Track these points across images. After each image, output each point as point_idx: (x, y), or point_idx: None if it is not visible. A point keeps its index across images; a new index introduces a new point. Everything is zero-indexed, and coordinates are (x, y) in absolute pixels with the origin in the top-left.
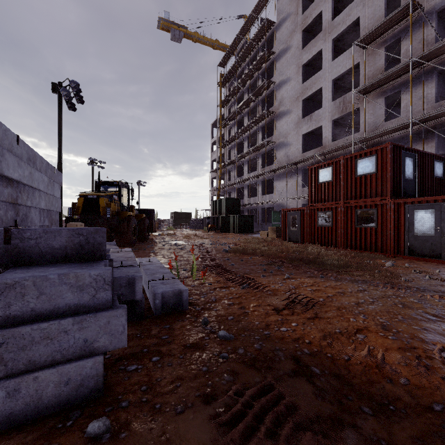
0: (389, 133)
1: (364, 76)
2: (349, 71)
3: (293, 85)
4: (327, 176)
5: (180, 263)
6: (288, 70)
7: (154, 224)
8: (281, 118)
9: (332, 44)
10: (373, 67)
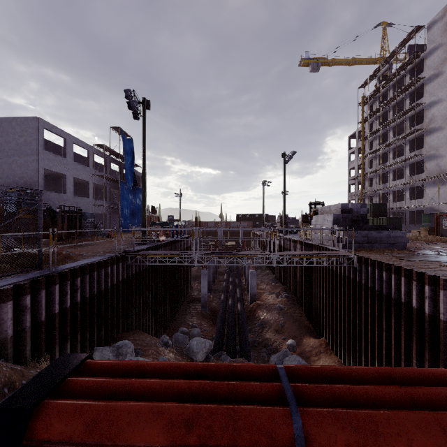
0: None
1: None
2: None
3: (446, 105)
4: None
5: None
6: (439, 92)
7: None
8: (432, 134)
9: None
10: None
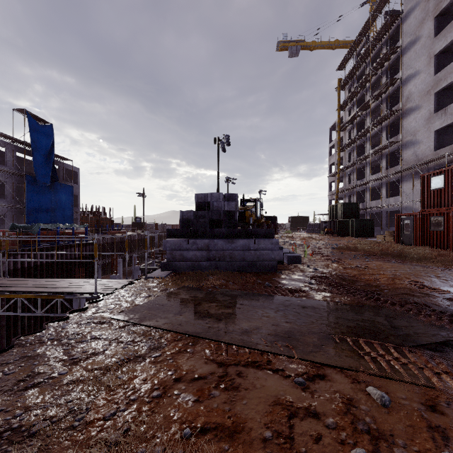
0: None
1: None
2: None
3: (423, 78)
4: (439, 184)
5: (297, 252)
6: (416, 63)
7: (276, 228)
8: (409, 115)
9: None
10: None
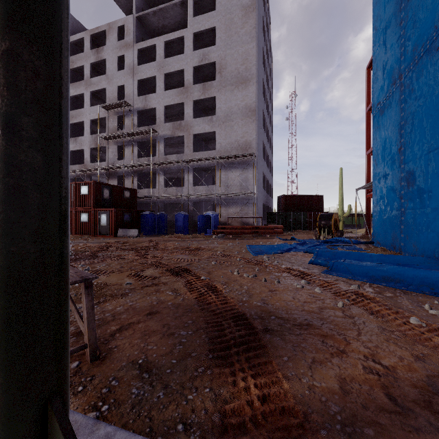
0: (119, 168)
1: (108, 128)
2: (102, 118)
3: None
4: None
5: None
6: None
7: None
8: None
9: (90, 94)
10: (112, 124)
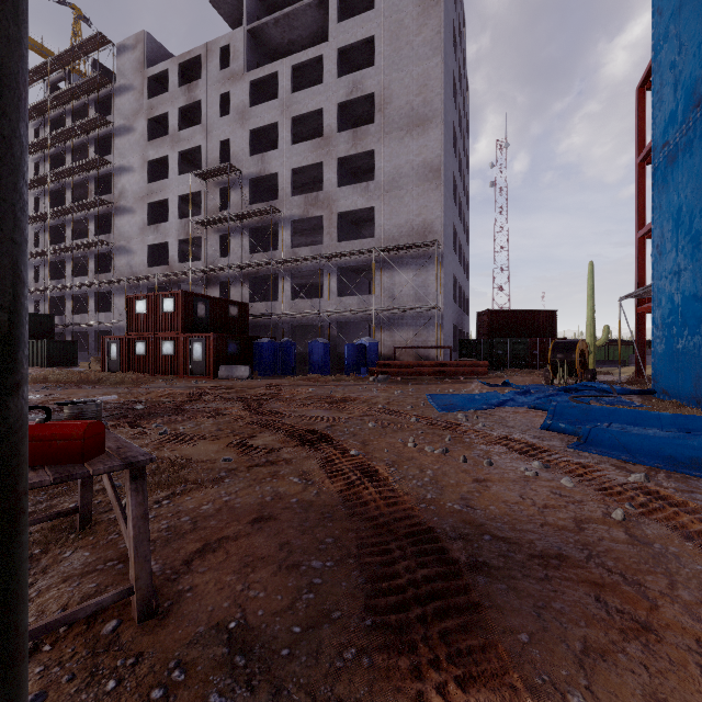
0: (221, 270)
1: (205, 207)
2: (197, 193)
3: (138, 179)
4: (143, 308)
5: None
6: (131, 157)
7: None
8: (123, 215)
9: (178, 156)
10: (212, 201)
